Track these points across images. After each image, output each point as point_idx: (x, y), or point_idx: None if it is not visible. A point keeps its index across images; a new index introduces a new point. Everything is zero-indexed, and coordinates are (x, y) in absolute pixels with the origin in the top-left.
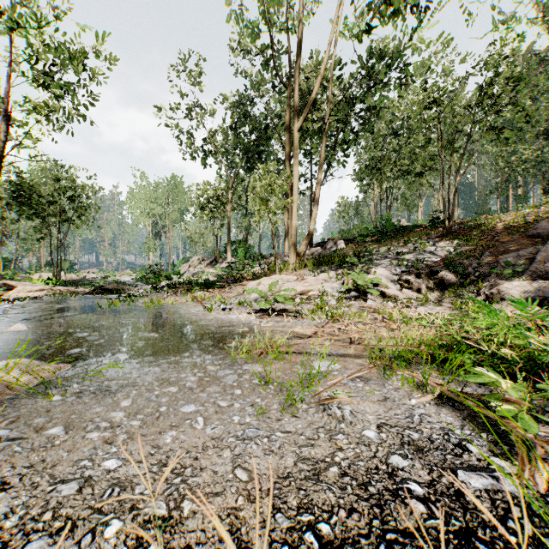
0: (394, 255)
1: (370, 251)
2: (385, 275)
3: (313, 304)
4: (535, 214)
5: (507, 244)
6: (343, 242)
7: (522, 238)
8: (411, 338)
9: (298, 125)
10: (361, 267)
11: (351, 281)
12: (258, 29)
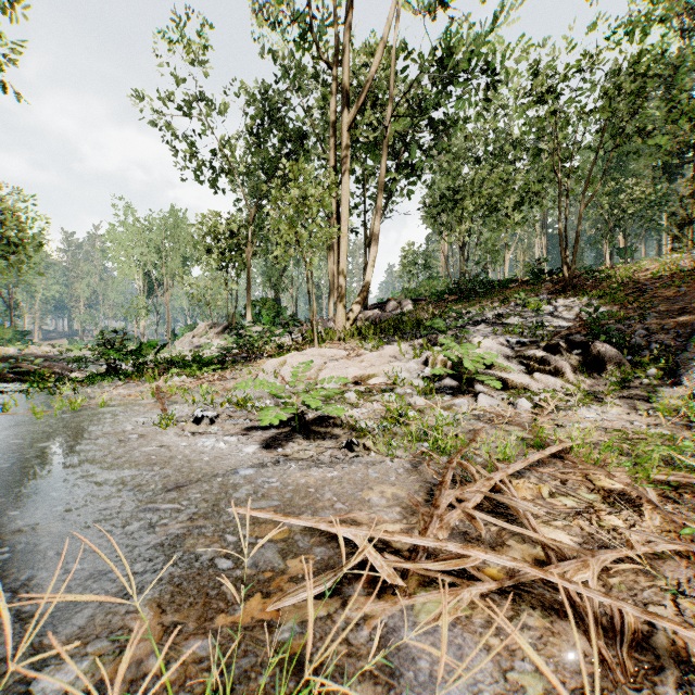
0: (493, 318)
1: (458, 312)
2: (496, 349)
3: (380, 402)
4: (690, 260)
5: (677, 300)
6: (410, 302)
7: None
8: None
9: (349, 119)
10: (451, 335)
11: (440, 359)
12: None
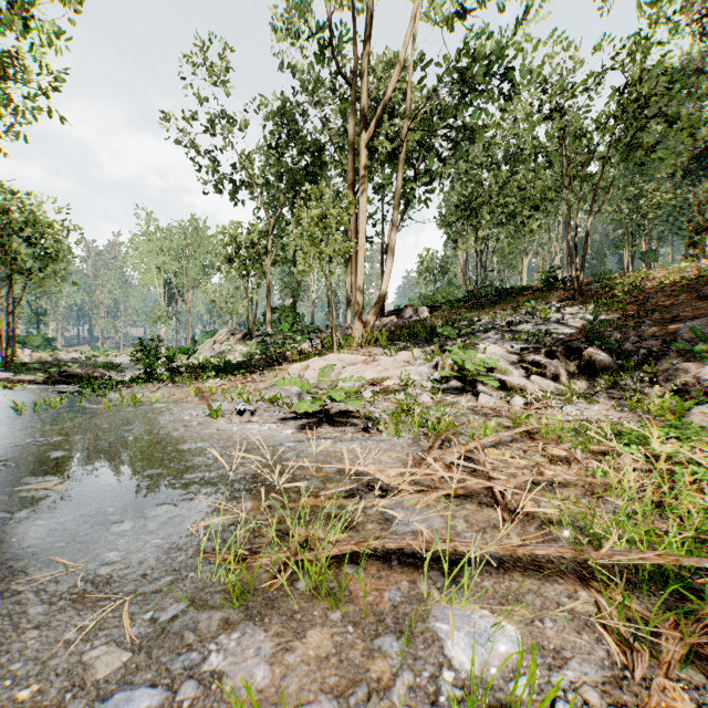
0: (503, 325)
1: (469, 320)
2: (500, 354)
3: (393, 400)
4: (696, 268)
5: (673, 309)
6: (426, 309)
7: (694, 300)
8: (649, 502)
9: (366, 137)
10: (460, 342)
11: (448, 364)
12: (309, 4)
